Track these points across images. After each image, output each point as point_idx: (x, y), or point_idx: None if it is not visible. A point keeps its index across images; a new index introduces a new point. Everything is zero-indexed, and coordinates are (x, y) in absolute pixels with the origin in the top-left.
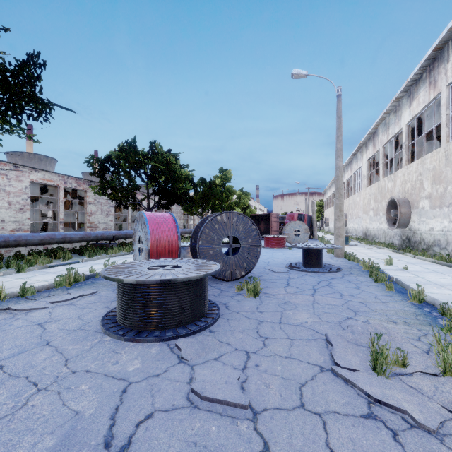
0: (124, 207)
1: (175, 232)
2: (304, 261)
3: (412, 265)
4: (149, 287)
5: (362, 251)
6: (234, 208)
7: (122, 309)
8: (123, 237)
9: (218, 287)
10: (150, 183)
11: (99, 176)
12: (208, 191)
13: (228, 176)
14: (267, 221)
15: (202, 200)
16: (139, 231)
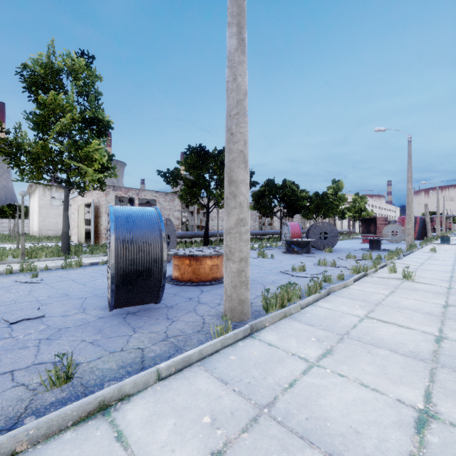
0: (266, 217)
1: (300, 230)
2: (369, 246)
3: (451, 252)
4: (295, 243)
5: (444, 247)
6: (346, 213)
7: (288, 248)
8: (266, 234)
9: (317, 251)
10: (282, 203)
11: (257, 202)
12: (320, 202)
13: (340, 187)
14: (376, 223)
15: (315, 209)
16: (285, 229)
